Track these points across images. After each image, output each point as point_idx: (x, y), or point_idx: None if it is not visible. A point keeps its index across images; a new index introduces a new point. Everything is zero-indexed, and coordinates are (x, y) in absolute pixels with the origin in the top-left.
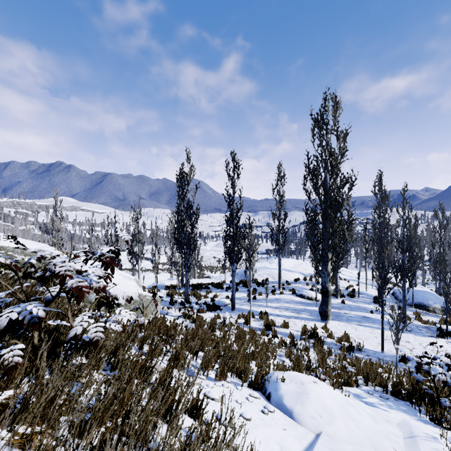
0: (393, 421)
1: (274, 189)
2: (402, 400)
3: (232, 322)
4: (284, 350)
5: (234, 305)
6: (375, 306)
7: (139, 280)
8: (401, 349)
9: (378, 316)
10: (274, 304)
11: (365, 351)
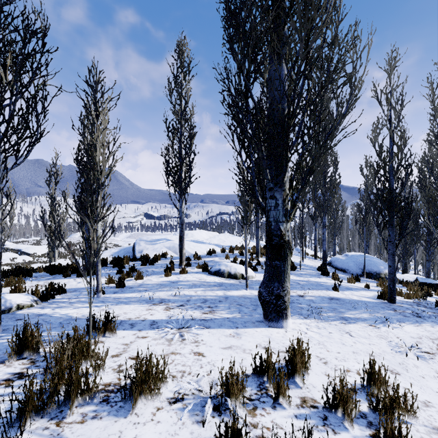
0: None
1: (172, 88)
2: None
3: None
4: None
5: None
6: (328, 280)
7: None
8: None
9: (348, 295)
10: (161, 292)
11: None
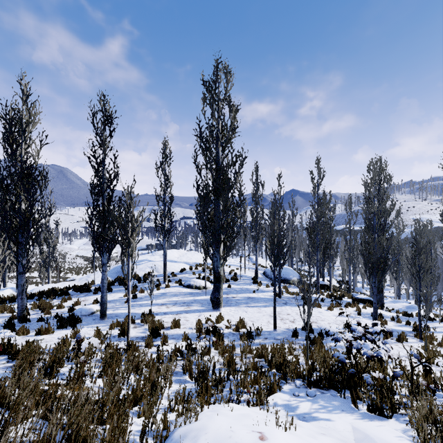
0: (349, 439)
1: (159, 167)
2: (326, 390)
3: (95, 344)
4: (179, 362)
5: (104, 311)
6: (255, 286)
7: None
8: (330, 330)
9: (259, 295)
10: (160, 300)
11: (262, 334)
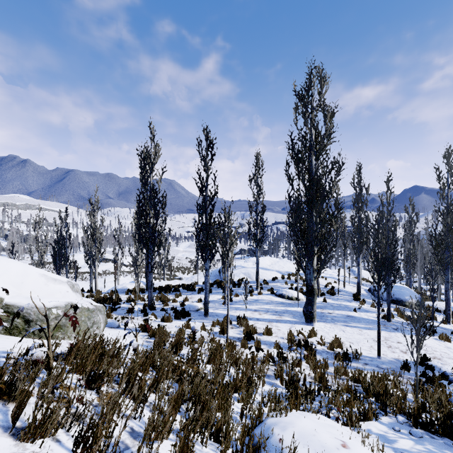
0: None
1: (251, 179)
2: (438, 436)
3: (205, 337)
4: (271, 367)
5: (207, 310)
6: (356, 304)
7: (77, 284)
8: (442, 368)
9: (361, 315)
10: (252, 306)
11: (361, 359)
